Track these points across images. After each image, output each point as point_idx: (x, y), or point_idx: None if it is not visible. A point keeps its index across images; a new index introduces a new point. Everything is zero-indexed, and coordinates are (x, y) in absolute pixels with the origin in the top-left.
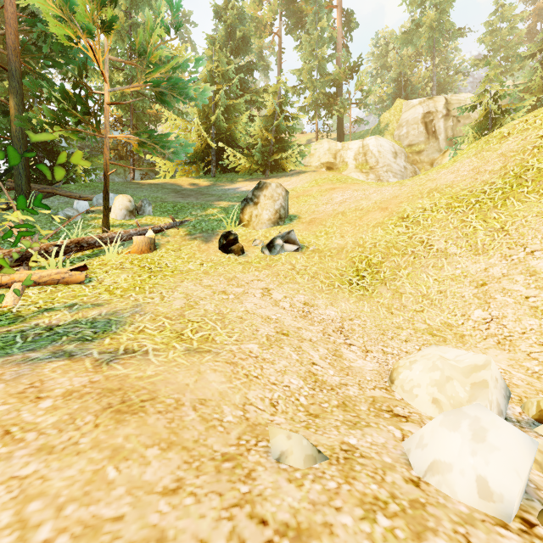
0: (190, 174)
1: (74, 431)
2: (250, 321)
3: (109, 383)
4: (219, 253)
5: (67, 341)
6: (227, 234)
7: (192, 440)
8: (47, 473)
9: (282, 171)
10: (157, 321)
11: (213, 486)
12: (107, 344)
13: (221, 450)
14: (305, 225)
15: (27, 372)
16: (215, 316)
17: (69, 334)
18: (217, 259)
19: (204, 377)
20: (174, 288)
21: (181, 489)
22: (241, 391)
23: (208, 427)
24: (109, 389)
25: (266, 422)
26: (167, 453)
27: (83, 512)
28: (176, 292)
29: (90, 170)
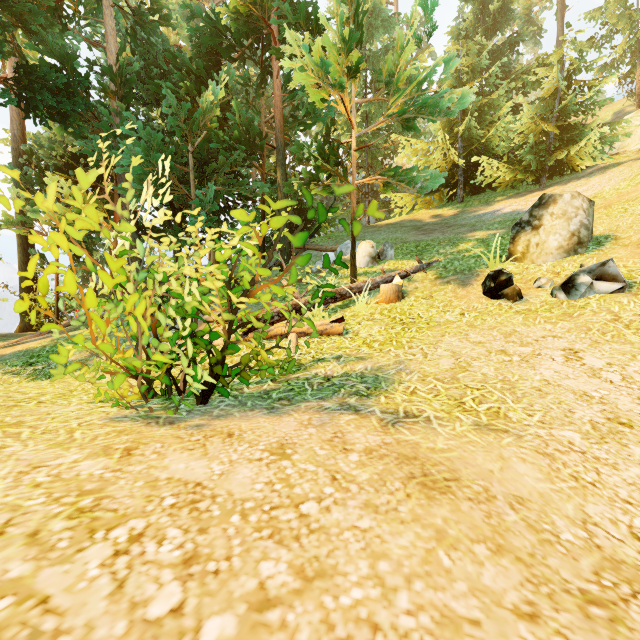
0: (430, 204)
1: (388, 495)
2: (555, 396)
3: (401, 449)
4: (483, 299)
5: (346, 394)
6: (496, 274)
7: (525, 552)
8: (382, 533)
9: (569, 173)
10: (427, 382)
11: (589, 637)
12: (384, 402)
13: (573, 581)
14: (629, 249)
15: (328, 421)
16: (499, 384)
17: (345, 387)
18: (482, 307)
19: (510, 466)
20: (435, 344)
21: (539, 619)
22: (572, 500)
23: (540, 539)
24: (404, 455)
25: (635, 564)
26: (499, 558)
27: (433, 596)
28: (438, 348)
29: (330, 221)
